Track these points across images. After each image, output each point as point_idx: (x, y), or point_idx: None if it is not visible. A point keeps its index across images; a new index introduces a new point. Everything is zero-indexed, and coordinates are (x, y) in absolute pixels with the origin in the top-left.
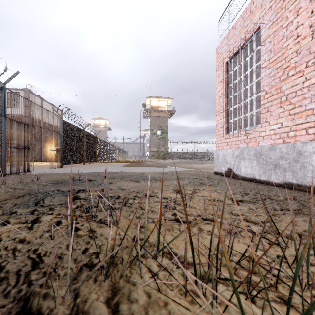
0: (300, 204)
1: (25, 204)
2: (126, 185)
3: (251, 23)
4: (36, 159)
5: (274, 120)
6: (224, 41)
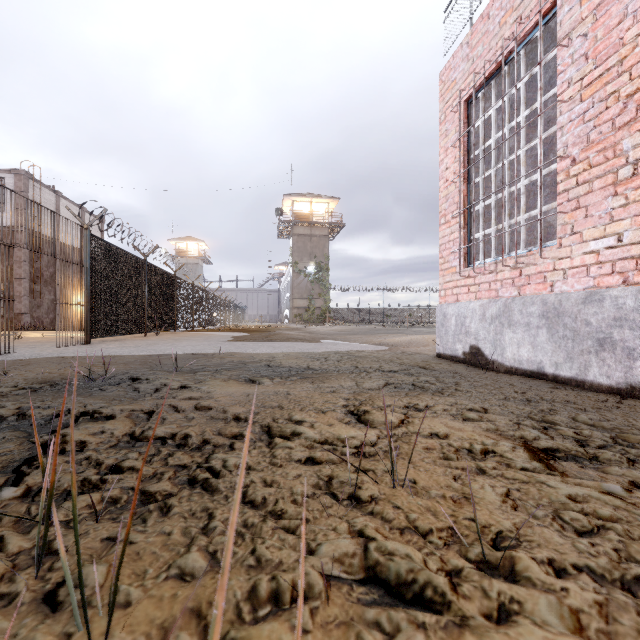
0: None
1: None
2: (222, 396)
3: None
4: (43, 323)
5: (596, 228)
6: (459, 52)
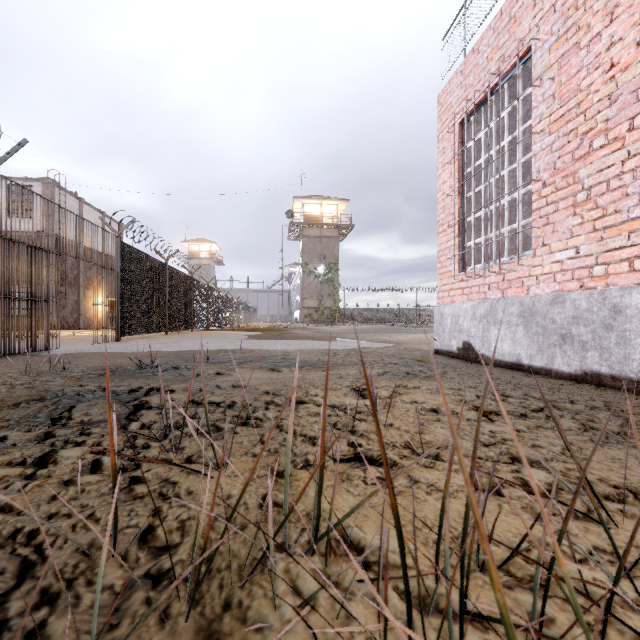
0: (623, 419)
1: (29, 422)
2: (251, 379)
3: (511, 40)
4: (67, 323)
5: (561, 241)
6: (454, 79)
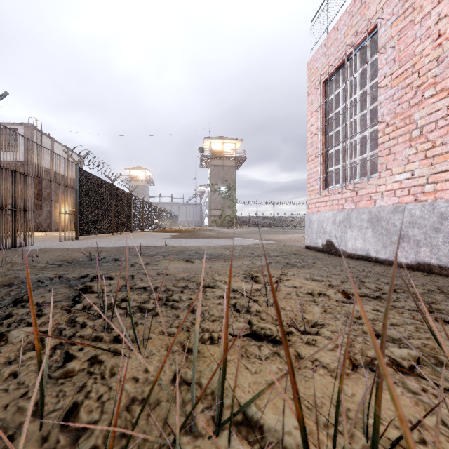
0: None
1: None
2: (171, 268)
3: (362, 20)
4: (42, 226)
5: (400, 166)
6: (320, 50)
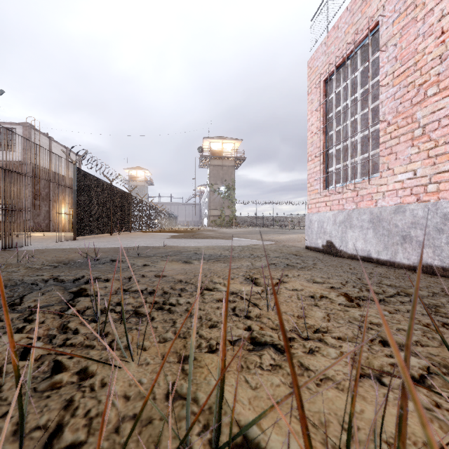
0: None
1: None
2: (169, 270)
3: (363, 18)
4: (41, 227)
5: (402, 166)
6: (320, 49)
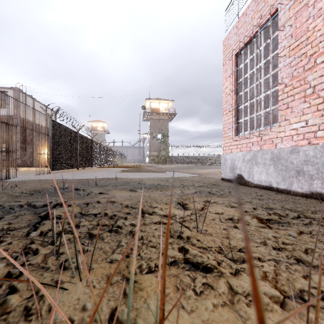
0: None
1: None
2: (119, 196)
3: (266, 6)
4: (26, 163)
5: (296, 117)
6: (232, 31)
